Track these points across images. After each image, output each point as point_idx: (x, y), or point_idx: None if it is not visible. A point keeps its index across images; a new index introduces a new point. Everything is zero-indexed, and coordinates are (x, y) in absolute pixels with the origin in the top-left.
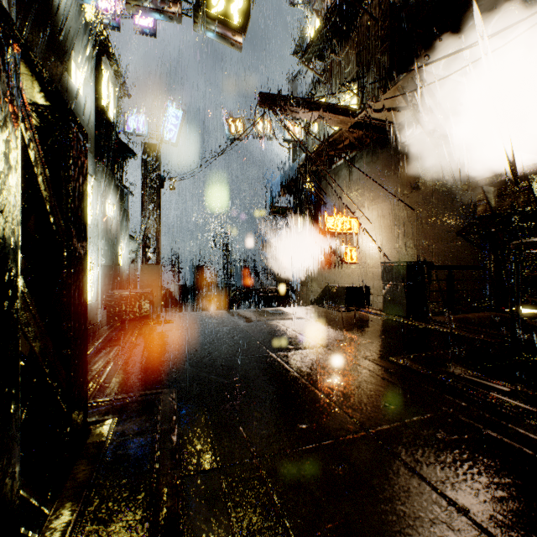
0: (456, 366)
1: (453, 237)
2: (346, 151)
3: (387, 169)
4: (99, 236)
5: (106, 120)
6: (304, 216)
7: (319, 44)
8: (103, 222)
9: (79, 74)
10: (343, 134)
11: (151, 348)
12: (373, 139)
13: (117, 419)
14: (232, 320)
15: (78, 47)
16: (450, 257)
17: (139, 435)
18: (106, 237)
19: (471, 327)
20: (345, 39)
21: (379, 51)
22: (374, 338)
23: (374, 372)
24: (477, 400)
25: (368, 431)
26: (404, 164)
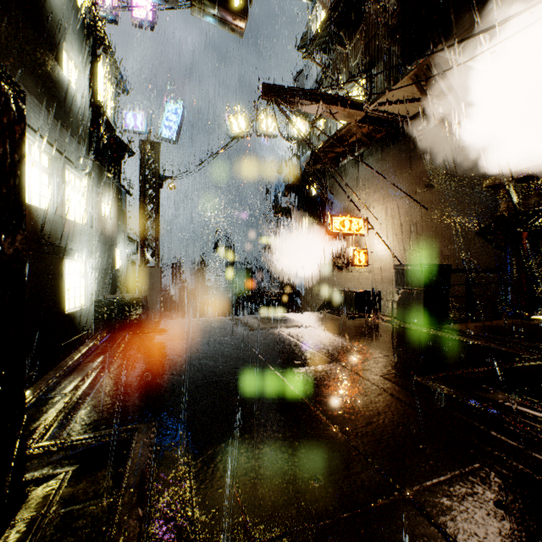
0: (496, 390)
1: (471, 237)
2: (353, 148)
3: (397, 166)
4: (93, 237)
5: (103, 116)
6: (310, 216)
7: (325, 35)
8: (98, 223)
9: (71, 65)
10: (351, 129)
11: (137, 364)
12: (383, 135)
13: (70, 475)
14: (231, 328)
15: (70, 36)
16: (467, 259)
17: (93, 502)
18: (101, 238)
19: (498, 338)
20: (352, 30)
21: (389, 41)
22: (391, 351)
23: (398, 398)
24: (535, 441)
25: (405, 493)
26: (416, 160)
